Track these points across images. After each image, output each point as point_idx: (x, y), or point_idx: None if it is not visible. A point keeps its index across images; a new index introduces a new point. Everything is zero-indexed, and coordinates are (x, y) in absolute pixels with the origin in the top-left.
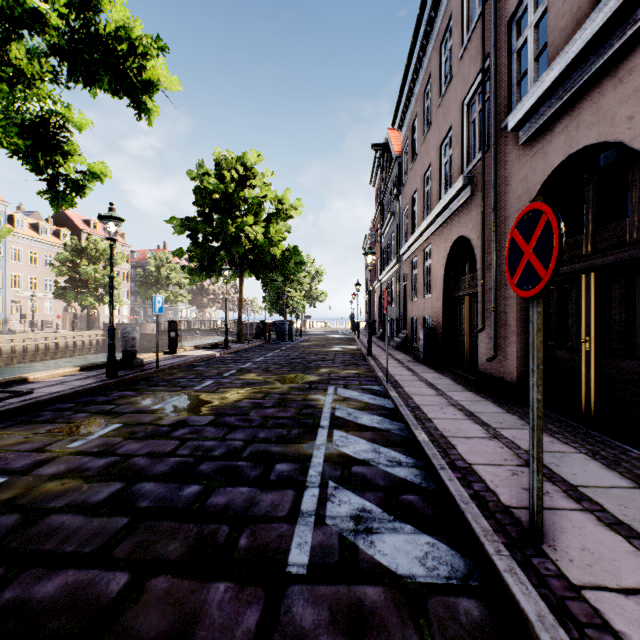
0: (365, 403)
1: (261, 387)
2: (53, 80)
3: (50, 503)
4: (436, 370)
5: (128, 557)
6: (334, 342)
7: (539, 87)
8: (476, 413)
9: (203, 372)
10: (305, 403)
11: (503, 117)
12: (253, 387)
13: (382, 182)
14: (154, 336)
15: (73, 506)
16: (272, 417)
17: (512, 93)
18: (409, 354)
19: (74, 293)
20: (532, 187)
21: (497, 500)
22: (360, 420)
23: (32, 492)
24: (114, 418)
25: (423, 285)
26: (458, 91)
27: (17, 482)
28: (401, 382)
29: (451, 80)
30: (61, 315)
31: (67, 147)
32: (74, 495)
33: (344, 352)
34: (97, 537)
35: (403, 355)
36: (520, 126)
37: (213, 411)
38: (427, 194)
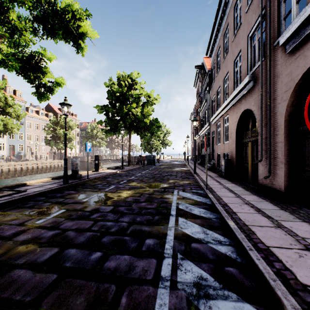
0: (195, 201)
1: (139, 190)
2: (36, 35)
3: (16, 260)
4: (232, 182)
5: (50, 308)
6: (176, 166)
7: (302, 15)
8: (262, 209)
9: (110, 181)
10: (162, 200)
11: (274, 39)
12: (134, 190)
13: (200, 85)
14: (90, 162)
15: (28, 263)
16: (144, 208)
17: (280, 25)
18: (216, 173)
19: (54, 142)
20: (295, 77)
21: (295, 278)
22: (193, 211)
23: (9, 252)
24: (62, 206)
25: (223, 136)
26: (245, 30)
27: (4, 245)
28: (214, 189)
29: (240, 25)
30: (49, 152)
31: (44, 69)
32: (31, 255)
33: (181, 171)
34: (36, 289)
35: (212, 173)
36: (287, 42)
37: (113, 203)
38: (225, 88)
